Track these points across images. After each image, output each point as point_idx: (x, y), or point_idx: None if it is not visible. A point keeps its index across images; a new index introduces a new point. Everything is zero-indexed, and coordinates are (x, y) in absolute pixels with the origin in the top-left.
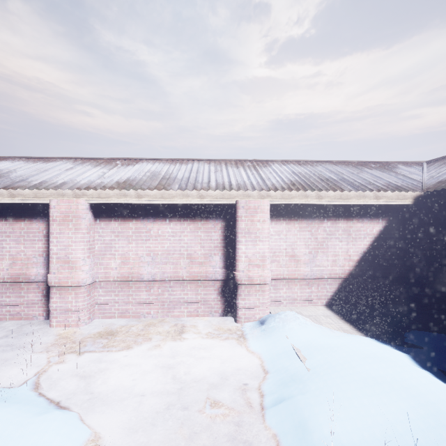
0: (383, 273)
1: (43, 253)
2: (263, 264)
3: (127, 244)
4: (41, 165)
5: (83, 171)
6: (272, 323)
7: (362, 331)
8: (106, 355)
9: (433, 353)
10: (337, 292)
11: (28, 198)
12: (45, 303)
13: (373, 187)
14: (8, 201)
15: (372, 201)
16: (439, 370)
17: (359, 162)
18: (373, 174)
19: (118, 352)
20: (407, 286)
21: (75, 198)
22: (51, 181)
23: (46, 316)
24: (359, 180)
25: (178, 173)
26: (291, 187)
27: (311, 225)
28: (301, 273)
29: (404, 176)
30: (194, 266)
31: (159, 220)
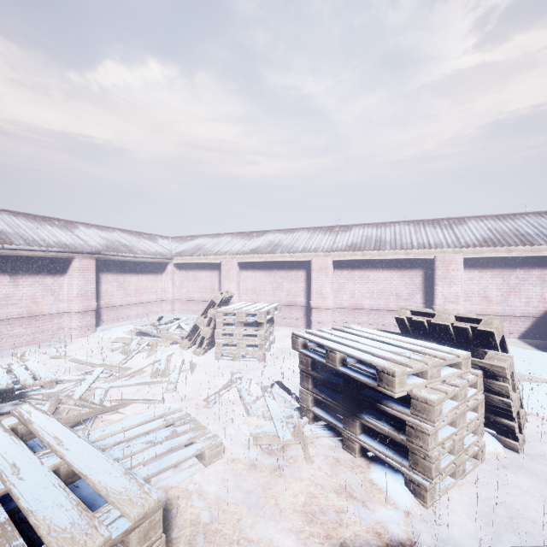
0: None
1: (304, 289)
2: (457, 301)
3: (354, 285)
4: (291, 235)
5: (320, 239)
6: None
7: (541, 350)
8: None
9: None
10: (530, 328)
11: (300, 258)
12: (305, 319)
13: None
14: (289, 260)
15: None
16: None
17: None
18: None
19: None
20: None
21: (325, 257)
22: (308, 247)
23: (305, 326)
24: None
25: (386, 236)
26: (482, 244)
27: (502, 273)
28: (493, 311)
29: None
30: (400, 301)
31: (375, 270)
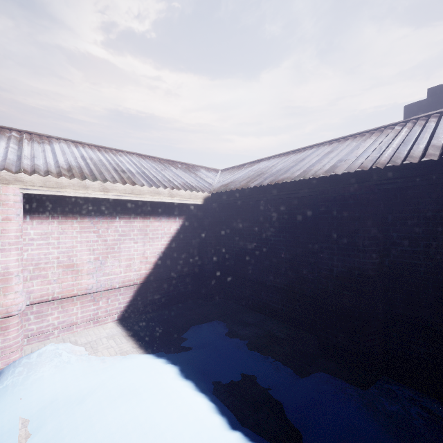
0: (180, 272)
1: None
2: (5, 286)
3: None
4: None
5: None
6: (7, 381)
7: (144, 346)
8: None
9: (201, 353)
10: (132, 301)
11: None
12: None
13: (169, 184)
14: None
15: (167, 198)
16: (201, 373)
17: (169, 160)
18: (176, 173)
19: None
20: (200, 281)
21: None
22: None
23: None
24: (159, 177)
25: None
26: (64, 172)
27: (98, 224)
28: (82, 287)
29: (201, 179)
30: None
31: None
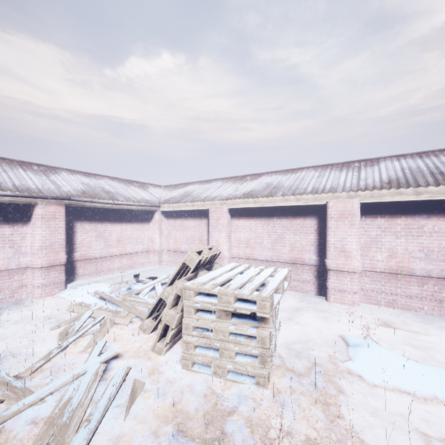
0: None
1: (314, 243)
2: None
3: (395, 239)
4: (293, 176)
5: (336, 176)
6: None
7: None
8: (414, 335)
9: None
10: None
11: (309, 201)
12: (316, 282)
13: None
14: (295, 204)
15: None
16: None
17: None
18: None
19: (426, 337)
20: None
21: (348, 199)
22: (320, 187)
23: (316, 292)
24: None
25: None
26: None
27: None
28: None
29: None
30: None
31: (434, 216)
